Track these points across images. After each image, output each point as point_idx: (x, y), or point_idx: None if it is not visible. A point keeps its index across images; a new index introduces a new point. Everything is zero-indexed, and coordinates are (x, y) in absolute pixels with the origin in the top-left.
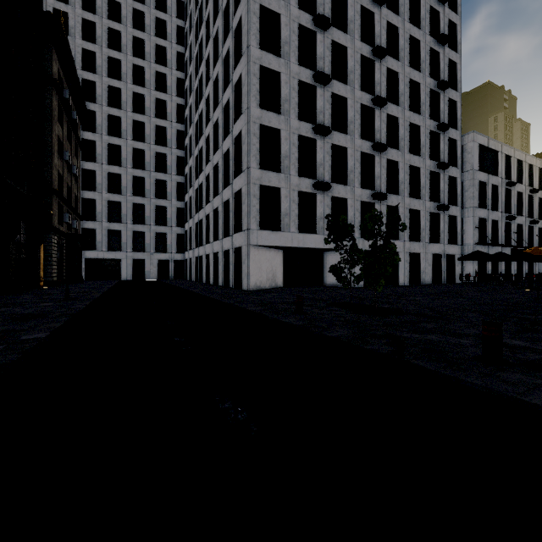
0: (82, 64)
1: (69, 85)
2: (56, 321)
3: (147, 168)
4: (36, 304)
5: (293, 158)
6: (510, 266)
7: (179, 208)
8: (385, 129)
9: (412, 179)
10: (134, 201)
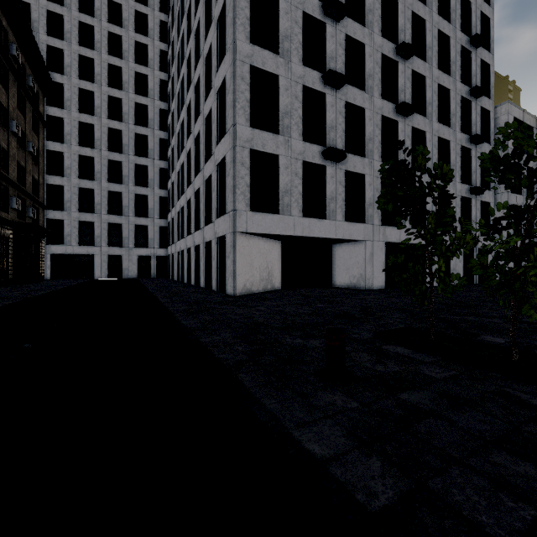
0: (47, 29)
1: (19, 41)
2: None
3: (125, 151)
4: None
5: (295, 116)
6: None
7: (163, 198)
8: (410, 90)
9: (440, 156)
10: (109, 188)
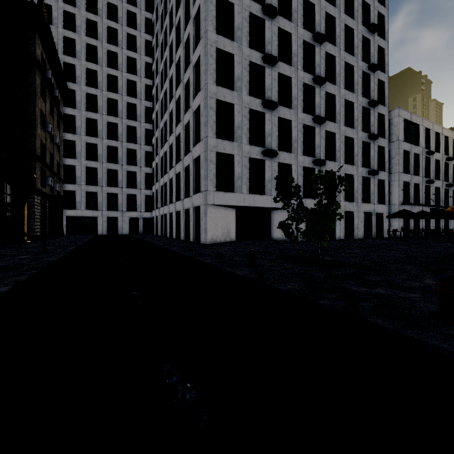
0: (64, 50)
1: (51, 66)
2: (24, 274)
3: (120, 139)
4: (14, 257)
5: (245, 129)
6: (429, 223)
7: (148, 173)
8: (324, 105)
9: (347, 148)
10: (108, 167)
